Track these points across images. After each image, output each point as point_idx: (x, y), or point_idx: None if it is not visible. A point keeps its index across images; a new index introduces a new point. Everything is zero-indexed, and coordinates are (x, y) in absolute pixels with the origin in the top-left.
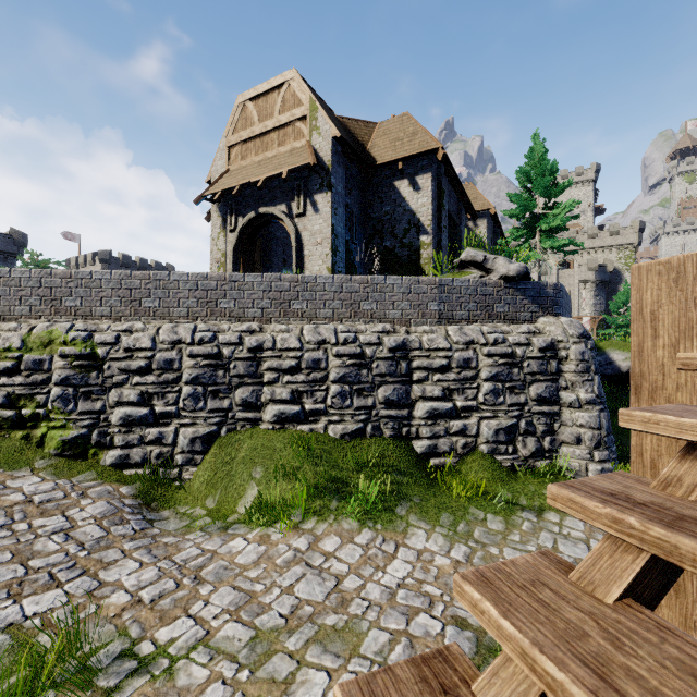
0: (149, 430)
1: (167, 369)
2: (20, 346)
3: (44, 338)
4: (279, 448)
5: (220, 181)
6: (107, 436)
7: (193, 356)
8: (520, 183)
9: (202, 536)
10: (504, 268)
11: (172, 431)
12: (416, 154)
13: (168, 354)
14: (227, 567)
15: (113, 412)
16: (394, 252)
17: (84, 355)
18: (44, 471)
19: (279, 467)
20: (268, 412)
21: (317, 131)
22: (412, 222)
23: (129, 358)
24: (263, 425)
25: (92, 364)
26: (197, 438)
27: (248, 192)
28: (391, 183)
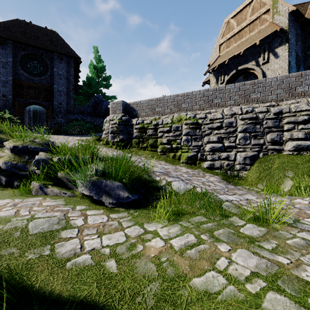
0: (222, 153)
1: (229, 126)
2: (171, 122)
3: (178, 118)
4: (300, 163)
5: (216, 62)
6: (203, 156)
7: (242, 119)
8: None
9: (271, 196)
10: None
11: (233, 154)
12: None
13: (230, 119)
14: (309, 207)
15: (206, 146)
16: None
17: (194, 123)
18: (183, 166)
19: (304, 172)
20: (288, 145)
21: (277, 13)
22: None
23: (211, 123)
24: (284, 152)
25: (197, 126)
26: (247, 157)
27: (230, 62)
28: None
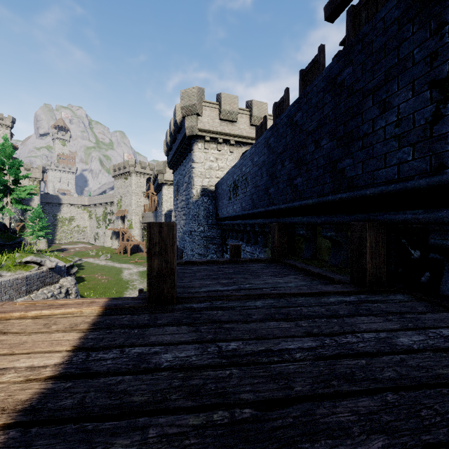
0: None
1: None
2: None
3: None
4: None
5: None
6: None
7: None
8: None
9: None
10: (50, 264)
11: None
12: None
13: None
14: None
15: None
16: None
17: None
18: None
19: None
20: None
21: None
22: None
23: None
24: None
25: None
26: None
27: None
28: None
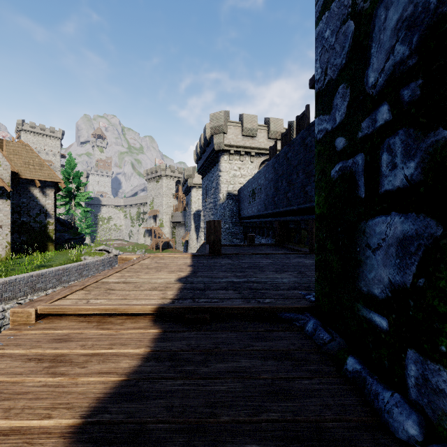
0: None
1: None
2: None
3: None
4: None
5: None
6: None
7: None
8: (64, 174)
9: None
10: (115, 252)
11: None
12: (49, 181)
13: None
14: None
15: None
16: (30, 224)
17: None
18: None
19: None
20: None
21: None
22: (42, 211)
23: None
24: None
25: None
26: None
27: None
28: (27, 187)
